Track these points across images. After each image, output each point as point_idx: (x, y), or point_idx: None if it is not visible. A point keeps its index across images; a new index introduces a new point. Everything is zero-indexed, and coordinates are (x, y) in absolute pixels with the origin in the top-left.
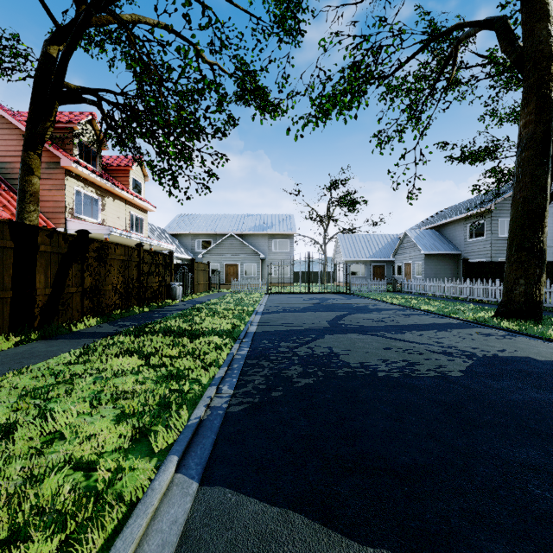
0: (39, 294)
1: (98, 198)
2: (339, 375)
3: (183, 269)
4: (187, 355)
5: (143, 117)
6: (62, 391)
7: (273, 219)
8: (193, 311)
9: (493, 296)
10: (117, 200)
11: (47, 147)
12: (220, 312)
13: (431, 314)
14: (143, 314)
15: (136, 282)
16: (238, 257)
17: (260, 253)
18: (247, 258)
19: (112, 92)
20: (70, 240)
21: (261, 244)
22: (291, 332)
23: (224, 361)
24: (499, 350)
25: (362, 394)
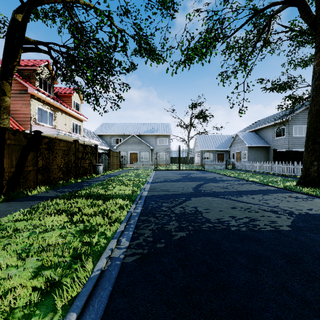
0: (6, 171)
1: (52, 112)
2: (203, 229)
3: (104, 155)
4: (99, 214)
5: (76, 60)
6: (1, 246)
7: (158, 126)
8: (109, 181)
9: (292, 172)
10: (64, 113)
11: (19, 80)
12: (125, 182)
13: (256, 183)
14: (77, 183)
15: (73, 163)
16: (137, 148)
17: (150, 146)
18: (143, 149)
19: (57, 45)
20: (28, 137)
21: (151, 140)
22: (169, 195)
23: (124, 218)
24: (308, 209)
25: (222, 246)
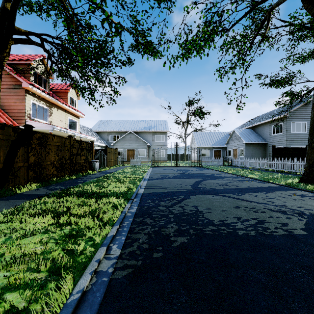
0: None
1: (47, 108)
2: (207, 233)
3: (100, 152)
4: (89, 214)
5: (70, 52)
6: None
7: (155, 123)
8: (104, 178)
9: (292, 169)
10: (60, 109)
11: (13, 75)
12: (121, 179)
13: (256, 180)
14: (71, 180)
15: (68, 159)
16: (135, 145)
17: (147, 143)
18: (140, 146)
19: (50, 36)
20: (18, 131)
21: (148, 137)
22: (167, 193)
23: (117, 219)
24: None
25: (231, 256)
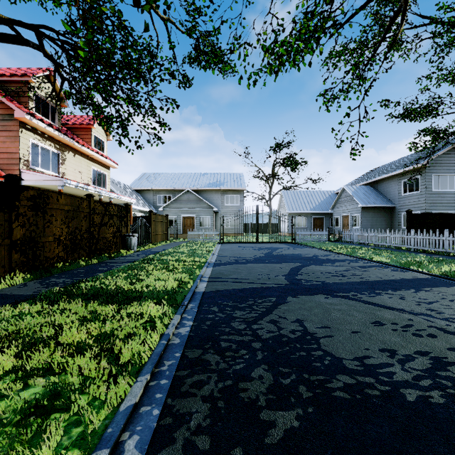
0: None
1: (58, 152)
2: (338, 398)
3: (140, 220)
4: (94, 346)
5: None
6: None
7: (225, 177)
8: (143, 263)
9: (441, 247)
10: (78, 155)
11: (1, 98)
12: (171, 264)
13: (388, 266)
14: (89, 266)
15: (86, 233)
16: (194, 210)
17: (214, 207)
18: (202, 211)
19: (53, 30)
20: None
21: (214, 198)
22: (246, 292)
23: (149, 356)
24: None
25: None
